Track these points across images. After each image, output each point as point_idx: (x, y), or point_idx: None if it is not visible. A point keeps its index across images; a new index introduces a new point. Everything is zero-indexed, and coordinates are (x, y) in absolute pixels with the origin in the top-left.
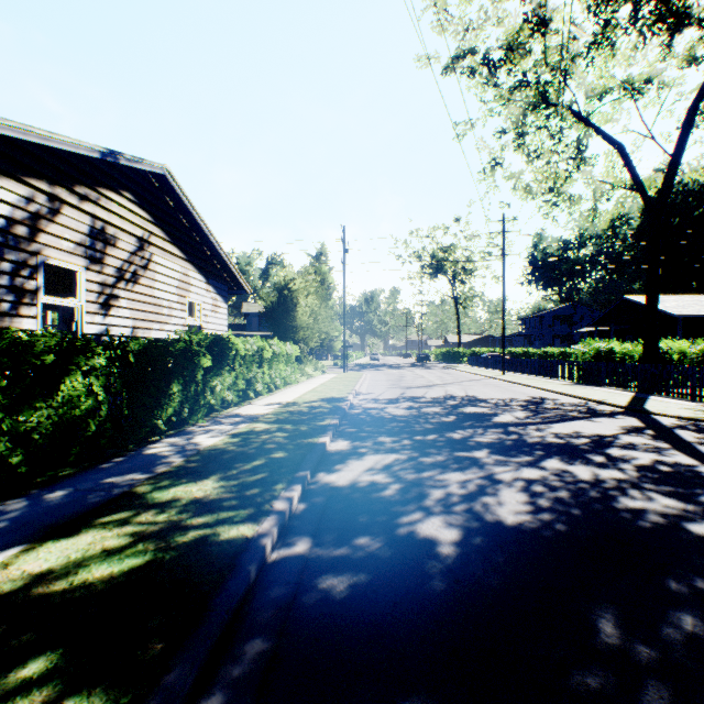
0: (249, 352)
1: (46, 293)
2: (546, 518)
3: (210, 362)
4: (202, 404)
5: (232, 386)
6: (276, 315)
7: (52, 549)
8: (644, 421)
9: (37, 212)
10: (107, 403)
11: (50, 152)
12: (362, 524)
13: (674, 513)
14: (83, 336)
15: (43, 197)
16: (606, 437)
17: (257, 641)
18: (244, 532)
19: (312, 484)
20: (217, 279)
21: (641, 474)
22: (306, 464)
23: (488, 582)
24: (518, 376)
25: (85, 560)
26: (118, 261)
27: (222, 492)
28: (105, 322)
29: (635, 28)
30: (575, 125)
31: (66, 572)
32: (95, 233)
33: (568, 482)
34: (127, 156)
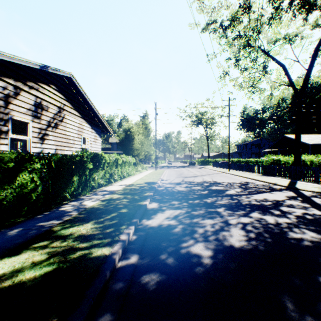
0: (111, 161)
1: (16, 133)
2: (254, 243)
3: (92, 165)
4: (88, 185)
5: (103, 177)
6: (124, 143)
7: (6, 262)
8: (296, 193)
9: (8, 94)
10: (41, 185)
11: (14, 65)
12: (164, 246)
13: (317, 240)
14: (28, 153)
15: (11, 87)
16: (279, 201)
17: (108, 315)
18: (105, 252)
19: (140, 225)
20: (96, 127)
21: (298, 220)
22: (137, 215)
23: (228, 279)
24: (236, 172)
25: (22, 268)
26: (48, 118)
27: (95, 230)
28: (42, 147)
29: (291, 10)
30: (262, 56)
31: (12, 275)
32: (37, 104)
33: (263, 224)
34: (52, 68)
